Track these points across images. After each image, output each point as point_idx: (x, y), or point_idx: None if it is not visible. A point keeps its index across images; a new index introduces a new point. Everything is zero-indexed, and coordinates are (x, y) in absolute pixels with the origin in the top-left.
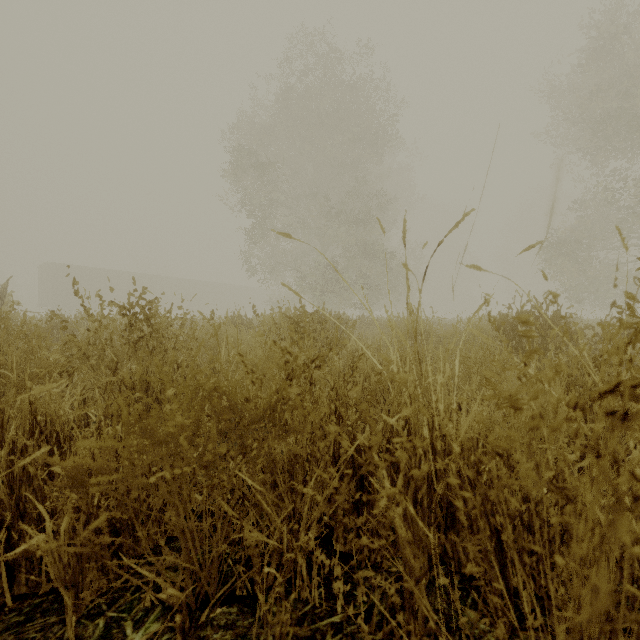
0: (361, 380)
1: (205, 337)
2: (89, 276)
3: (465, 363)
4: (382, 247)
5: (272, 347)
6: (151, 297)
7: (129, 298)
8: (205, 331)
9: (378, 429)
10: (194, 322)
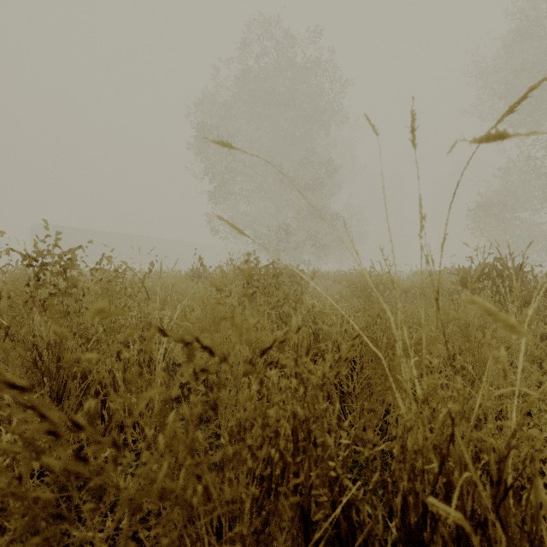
0: (329, 351)
1: (156, 291)
2: (74, 235)
3: (459, 327)
4: (329, 209)
5: (216, 306)
6: (128, 254)
7: (36, 245)
8: (156, 284)
9: (357, 425)
10: (132, 275)
